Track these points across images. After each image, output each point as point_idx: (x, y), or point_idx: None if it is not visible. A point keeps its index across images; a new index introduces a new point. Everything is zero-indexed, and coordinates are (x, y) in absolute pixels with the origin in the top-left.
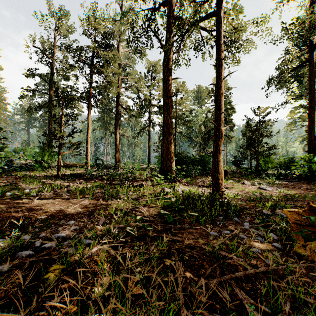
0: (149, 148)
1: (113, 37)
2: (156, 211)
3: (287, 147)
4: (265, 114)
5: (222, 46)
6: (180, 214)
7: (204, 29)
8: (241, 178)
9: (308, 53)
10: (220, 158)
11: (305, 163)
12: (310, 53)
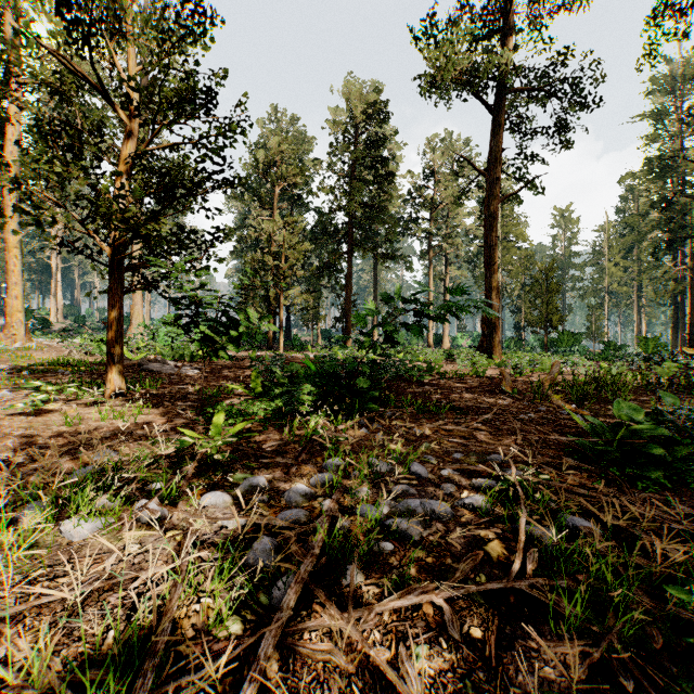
0: None
1: None
2: None
3: None
4: None
5: None
6: None
7: None
8: None
9: None
10: None
11: None
12: None
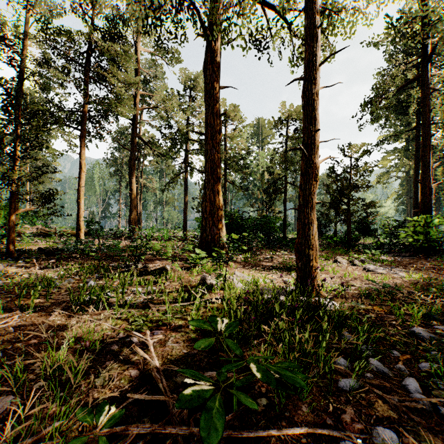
0: (185, 207)
1: (125, 24)
2: (182, 343)
3: (376, 207)
4: (361, 155)
5: (317, 3)
6: (246, 378)
7: (272, 9)
8: (327, 252)
9: (421, 65)
10: (314, 218)
11: (421, 228)
12: (424, 65)
